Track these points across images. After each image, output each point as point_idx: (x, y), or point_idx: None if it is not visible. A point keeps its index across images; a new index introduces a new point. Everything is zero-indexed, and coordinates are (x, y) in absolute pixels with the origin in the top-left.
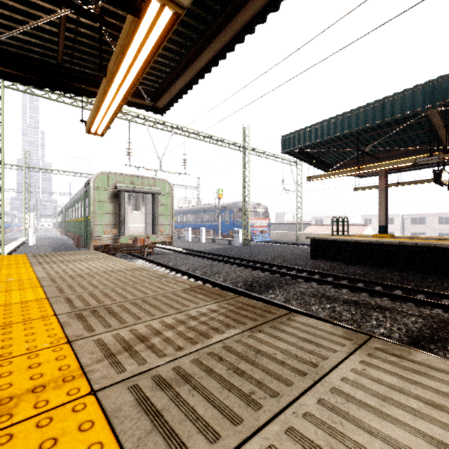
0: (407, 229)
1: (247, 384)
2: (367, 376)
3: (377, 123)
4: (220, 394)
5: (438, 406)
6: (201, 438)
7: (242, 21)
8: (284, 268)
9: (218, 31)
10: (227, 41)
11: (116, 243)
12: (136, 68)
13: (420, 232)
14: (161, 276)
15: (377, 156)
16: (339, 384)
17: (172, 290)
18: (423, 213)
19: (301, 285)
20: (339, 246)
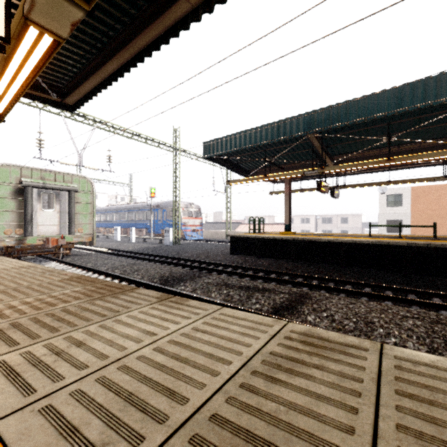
0: (319, 227)
1: (60, 324)
2: (145, 313)
3: (274, 141)
4: (36, 330)
5: (167, 320)
6: (6, 346)
7: (140, 45)
8: (204, 263)
9: (119, 48)
10: (129, 57)
11: (21, 244)
12: (24, 74)
13: (328, 230)
14: (47, 271)
15: (283, 167)
16: (122, 318)
17: (49, 281)
18: (330, 214)
19: (211, 277)
20: (252, 242)
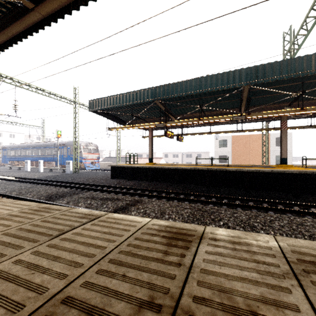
0: (184, 160)
1: None
2: None
3: (134, 103)
4: None
5: None
6: None
7: (12, 33)
8: (89, 185)
9: None
10: (6, 39)
11: None
12: None
13: (190, 162)
14: None
15: (147, 120)
16: None
17: None
18: (191, 152)
19: (86, 193)
20: (126, 170)
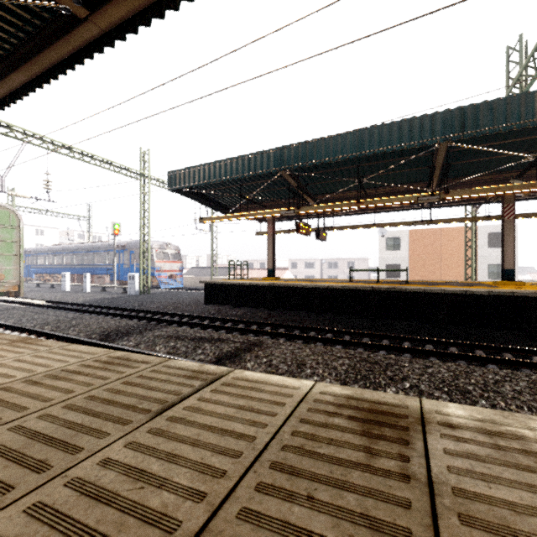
0: (325, 272)
1: None
2: None
3: (245, 176)
4: None
5: None
6: None
7: (50, 60)
8: (168, 315)
9: (23, 61)
10: (40, 72)
11: None
12: None
13: (334, 275)
14: None
15: (266, 204)
16: None
17: None
18: (336, 258)
19: (165, 330)
20: (230, 290)
